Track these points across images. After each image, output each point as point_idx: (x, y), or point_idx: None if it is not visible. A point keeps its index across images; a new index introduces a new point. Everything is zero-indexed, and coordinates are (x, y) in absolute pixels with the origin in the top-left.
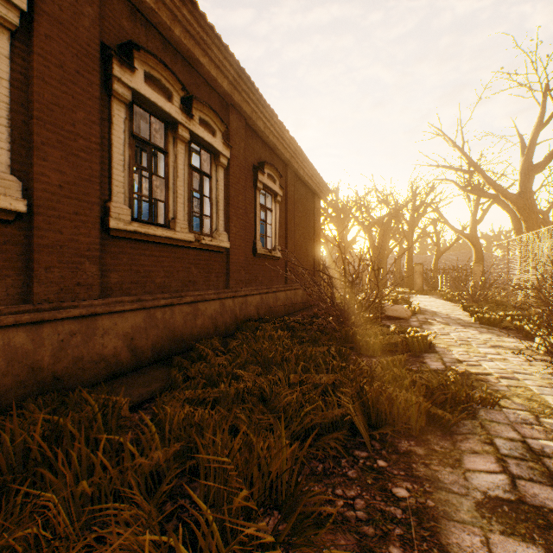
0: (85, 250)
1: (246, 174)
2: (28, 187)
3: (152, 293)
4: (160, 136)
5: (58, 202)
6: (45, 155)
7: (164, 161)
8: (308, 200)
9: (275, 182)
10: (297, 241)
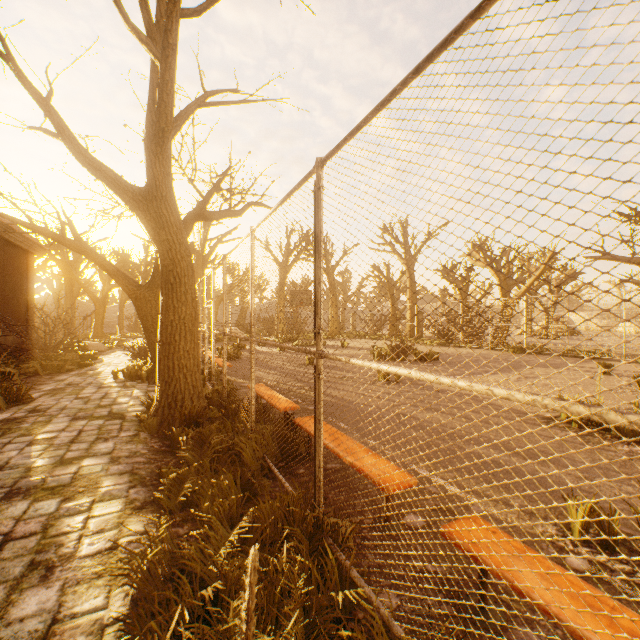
0: None
1: None
2: None
3: None
4: None
5: None
6: None
7: None
8: (20, 259)
9: None
10: (8, 295)
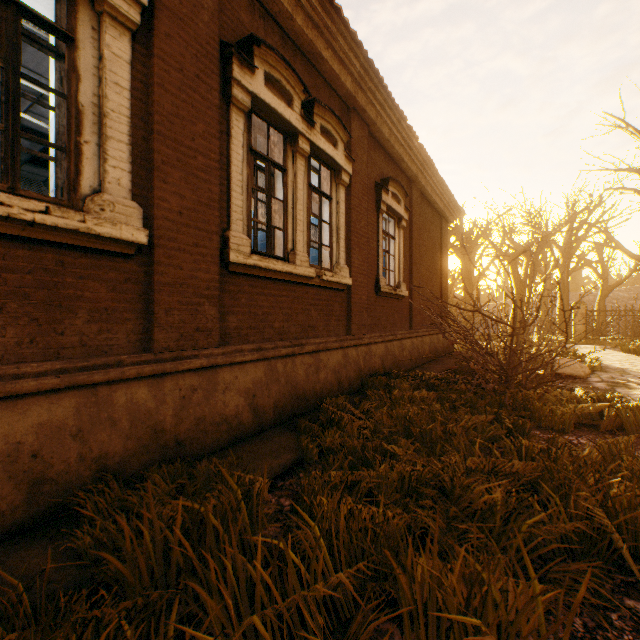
0: (205, 288)
1: (368, 193)
2: (147, 215)
3: (270, 340)
4: (276, 152)
5: (177, 232)
6: (165, 177)
7: (282, 180)
8: (433, 225)
9: (399, 203)
10: (422, 276)
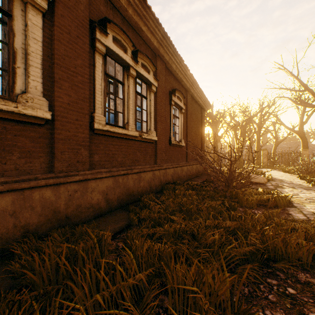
0: (81, 141)
1: (165, 96)
2: (51, 104)
3: (116, 167)
4: (119, 75)
5: (67, 113)
6: (60, 86)
7: (122, 89)
8: (198, 112)
9: (181, 101)
10: (192, 136)
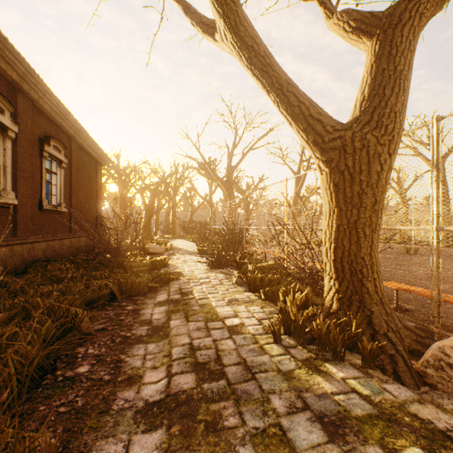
0: None
1: (33, 144)
2: None
3: None
4: None
5: None
6: None
7: None
8: (91, 166)
9: (60, 152)
10: (81, 199)
